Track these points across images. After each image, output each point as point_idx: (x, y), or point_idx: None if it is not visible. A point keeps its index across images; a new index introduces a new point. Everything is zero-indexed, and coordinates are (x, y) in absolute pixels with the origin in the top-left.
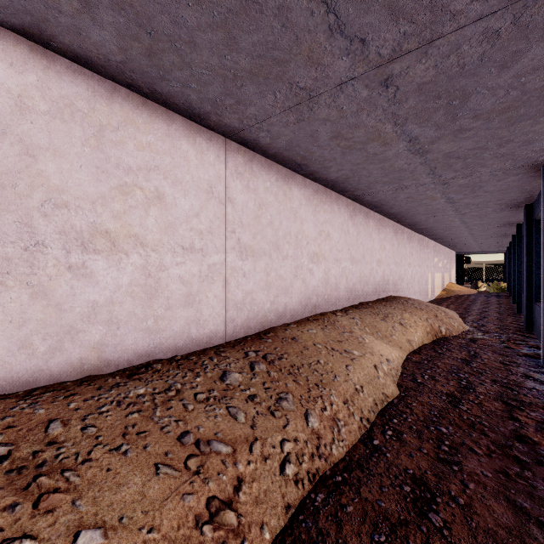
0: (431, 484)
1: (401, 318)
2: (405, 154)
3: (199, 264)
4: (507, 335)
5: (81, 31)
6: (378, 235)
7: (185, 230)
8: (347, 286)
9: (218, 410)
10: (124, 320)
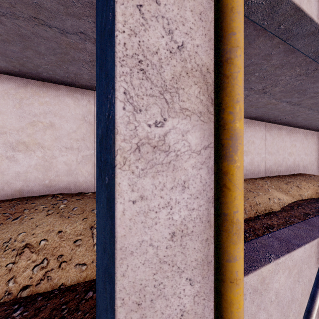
0: (274, 226)
1: (299, 184)
2: (288, 106)
3: None
4: None
5: None
6: (289, 138)
7: None
8: (265, 166)
9: None
10: None
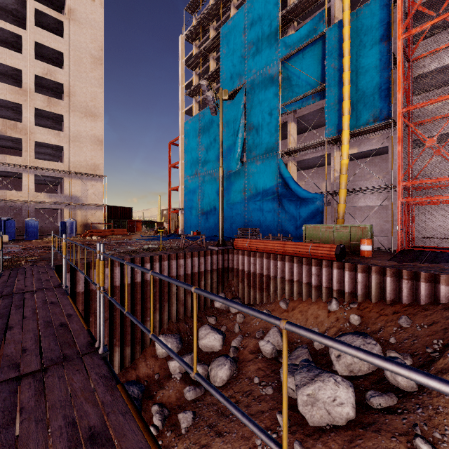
0: None
1: None
2: None
3: None
4: None
5: None
6: None
7: None
8: None
9: None
10: None
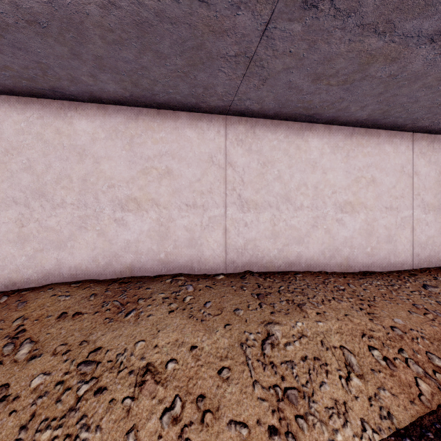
0: None
1: None
2: None
3: (395, 217)
4: None
5: (352, 115)
6: None
7: (387, 197)
8: None
9: (430, 301)
10: (357, 247)
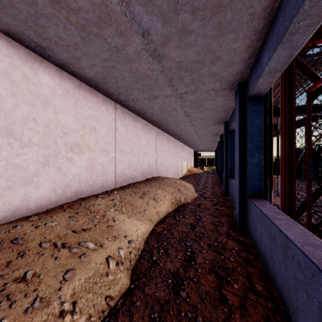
0: None
1: (155, 194)
2: (145, 55)
3: None
4: (216, 199)
5: None
6: (145, 135)
7: None
8: (115, 171)
9: None
10: None
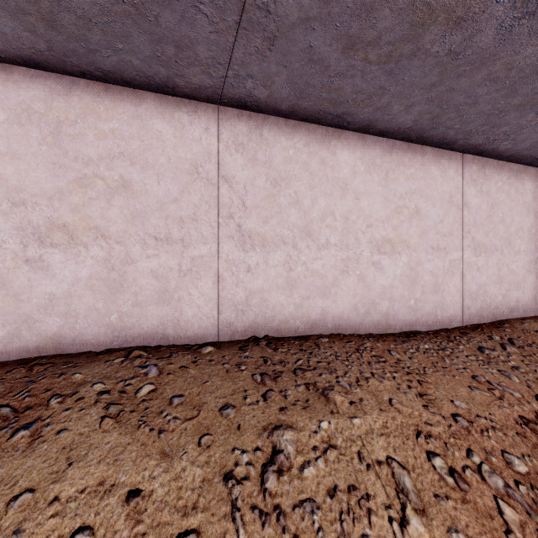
0: None
1: None
2: None
3: (442, 260)
4: None
5: (393, 119)
6: None
7: (433, 234)
8: None
9: (490, 370)
10: (398, 299)
